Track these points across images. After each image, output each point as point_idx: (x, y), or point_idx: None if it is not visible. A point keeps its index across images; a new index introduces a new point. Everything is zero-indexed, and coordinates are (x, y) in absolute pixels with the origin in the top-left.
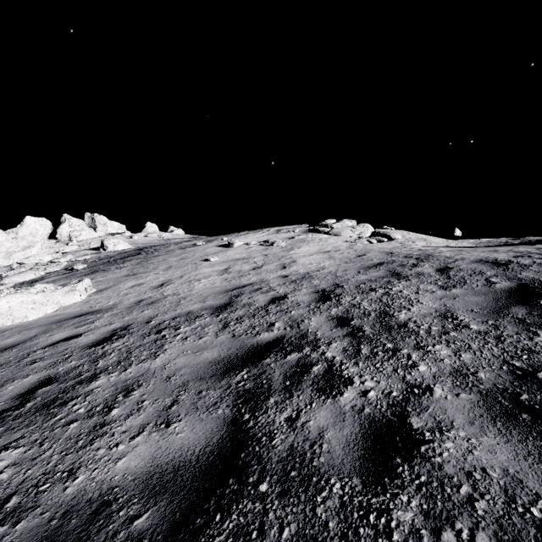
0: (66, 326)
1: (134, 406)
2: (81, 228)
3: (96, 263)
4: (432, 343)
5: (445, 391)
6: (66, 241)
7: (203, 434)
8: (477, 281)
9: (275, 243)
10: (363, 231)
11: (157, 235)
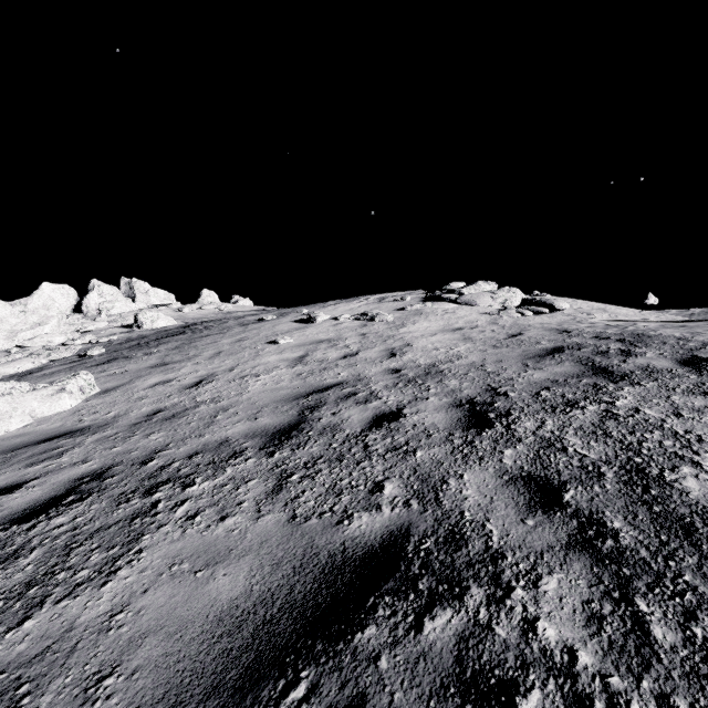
0: (15, 461)
1: None
2: (115, 298)
3: (120, 347)
4: None
5: None
6: (95, 316)
7: None
8: None
9: (377, 316)
10: (509, 298)
11: (215, 307)
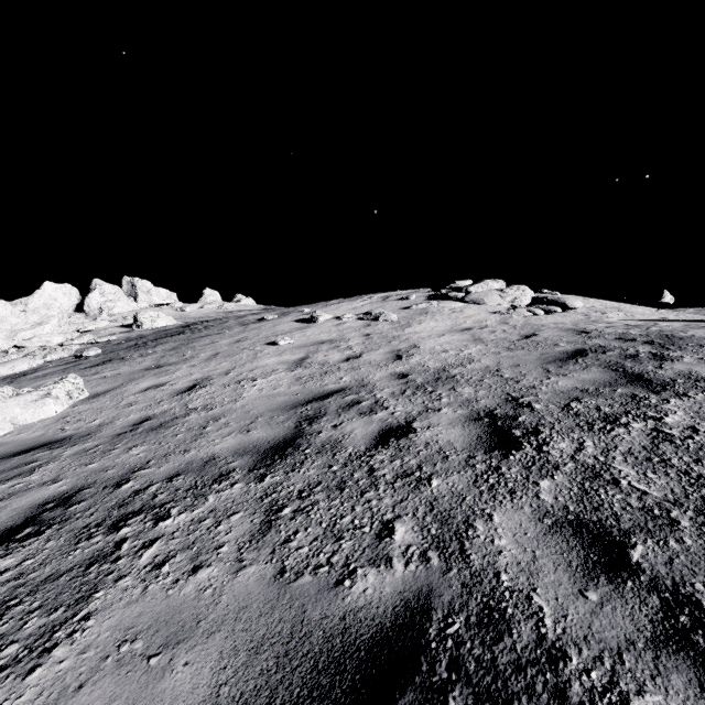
0: None
1: None
2: (117, 297)
3: (117, 347)
4: None
5: None
6: (96, 315)
7: None
8: None
9: (382, 316)
10: (519, 297)
11: (217, 306)
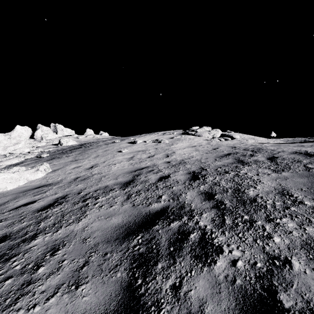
0: (28, 194)
1: (55, 266)
2: (48, 132)
3: (54, 153)
4: (279, 216)
5: (302, 264)
6: (39, 140)
7: (103, 299)
8: (298, 167)
9: (162, 141)
10: (216, 133)
11: (93, 136)
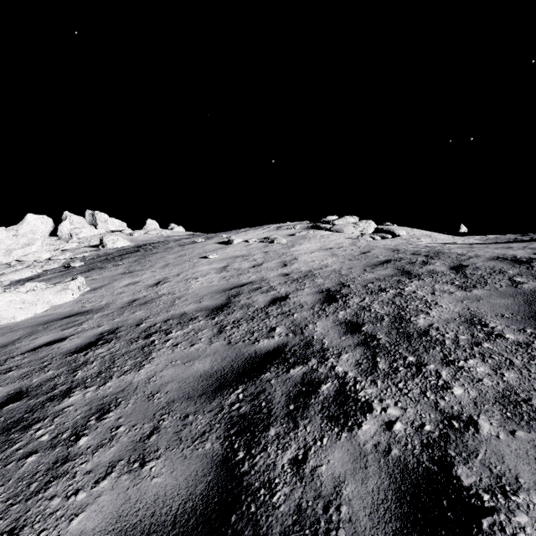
0: (52, 328)
1: (106, 434)
2: (82, 225)
3: (93, 261)
4: (463, 356)
5: (494, 426)
6: (67, 239)
7: (185, 481)
8: (499, 281)
9: (276, 240)
10: (366, 228)
11: (158, 233)
